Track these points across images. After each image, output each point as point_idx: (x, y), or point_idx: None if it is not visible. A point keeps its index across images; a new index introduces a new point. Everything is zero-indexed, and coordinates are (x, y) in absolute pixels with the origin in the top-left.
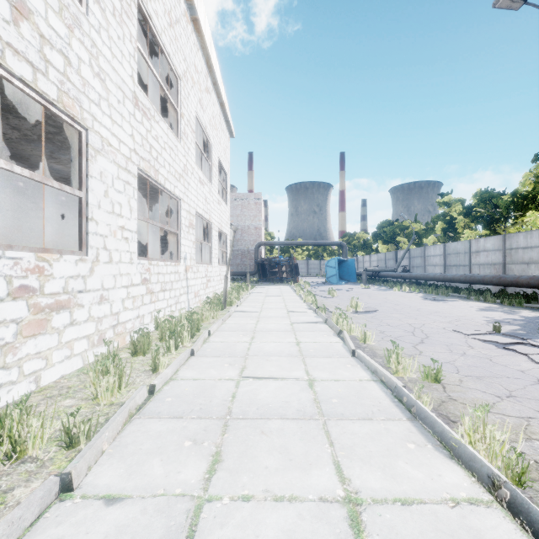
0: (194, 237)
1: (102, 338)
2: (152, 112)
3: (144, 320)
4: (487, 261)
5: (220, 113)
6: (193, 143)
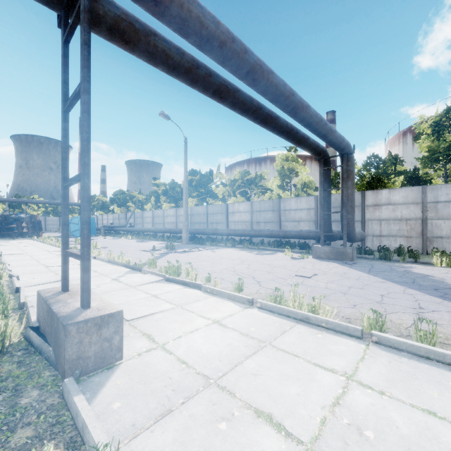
0: None
1: None
2: None
3: None
4: (171, 221)
5: None
6: None
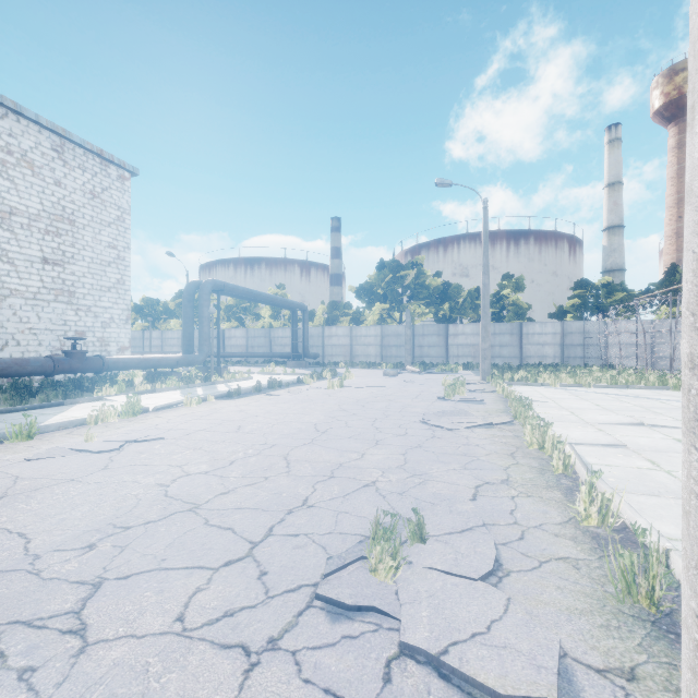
0: None
1: None
2: None
3: None
4: (154, 344)
5: None
6: None
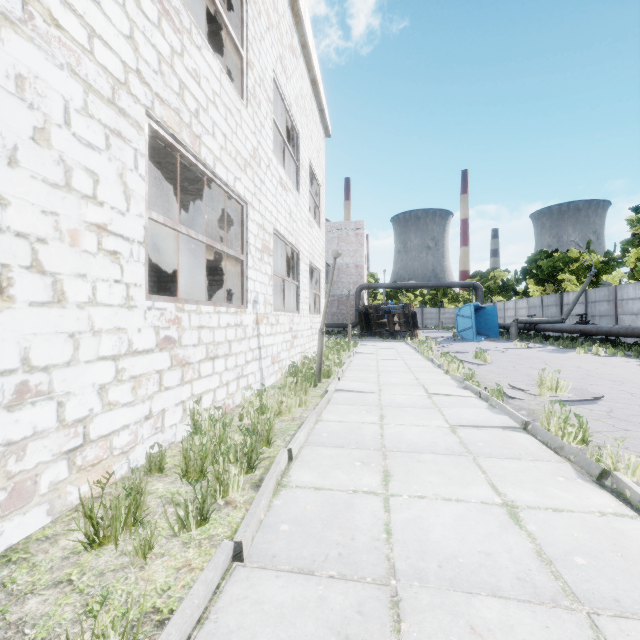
0: (271, 269)
1: (24, 490)
2: (186, 22)
3: (165, 420)
4: None
5: (311, 95)
6: (269, 119)
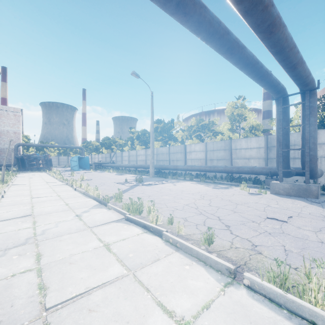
0: None
1: None
2: None
3: None
4: (141, 159)
5: None
6: None
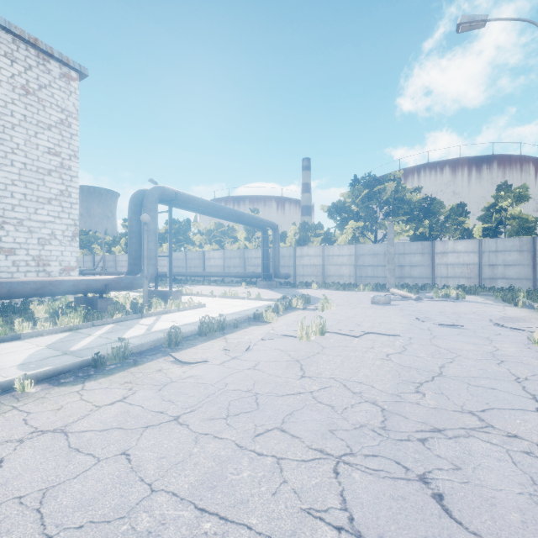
0: None
1: None
2: None
3: None
4: None
5: None
6: None
